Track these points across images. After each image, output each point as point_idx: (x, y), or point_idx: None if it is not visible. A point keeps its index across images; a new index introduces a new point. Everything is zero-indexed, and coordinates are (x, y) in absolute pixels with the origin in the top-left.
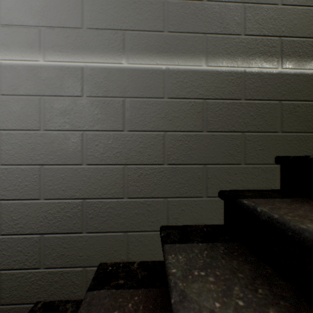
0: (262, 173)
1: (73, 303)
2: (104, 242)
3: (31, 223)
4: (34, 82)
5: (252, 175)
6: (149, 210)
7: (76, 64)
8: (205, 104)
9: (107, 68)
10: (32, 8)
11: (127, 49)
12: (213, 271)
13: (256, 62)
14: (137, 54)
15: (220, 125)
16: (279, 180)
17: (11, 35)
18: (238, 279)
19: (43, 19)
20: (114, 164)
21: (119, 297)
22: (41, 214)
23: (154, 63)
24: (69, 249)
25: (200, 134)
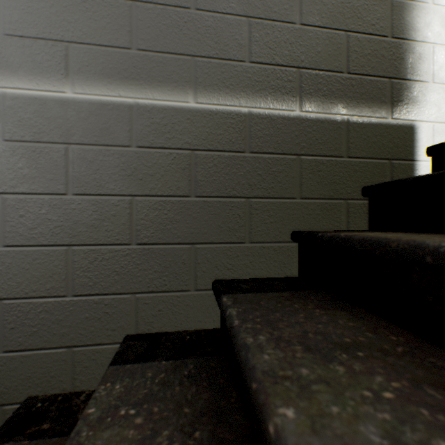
0: (275, 254)
1: None
2: (34, 365)
3: None
4: None
5: (260, 258)
6: (109, 312)
7: None
8: (193, 158)
9: (40, 98)
10: None
11: (72, 70)
12: (151, 406)
13: (265, 101)
14: (88, 79)
15: (216, 187)
16: (297, 263)
17: None
18: (178, 418)
19: None
20: (51, 244)
21: None
22: None
23: (116, 95)
24: None
25: (186, 200)
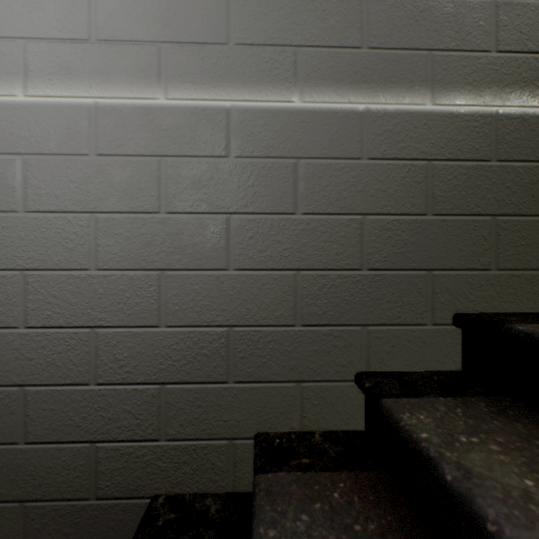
0: (527, 285)
1: (215, 499)
2: (263, 399)
3: (144, 365)
4: (151, 134)
5: (508, 289)
6: (338, 345)
7: (218, 104)
8: (429, 169)
9: (269, 109)
10: (147, 12)
11: (301, 77)
12: (490, 436)
13: (515, 98)
14: (317, 86)
15: (456, 204)
16: None
17: (114, 57)
18: None
19: (164, 30)
20: (279, 268)
21: (312, 483)
22: (162, 352)
23: (346, 101)
24: (207, 409)
25: (422, 219)
